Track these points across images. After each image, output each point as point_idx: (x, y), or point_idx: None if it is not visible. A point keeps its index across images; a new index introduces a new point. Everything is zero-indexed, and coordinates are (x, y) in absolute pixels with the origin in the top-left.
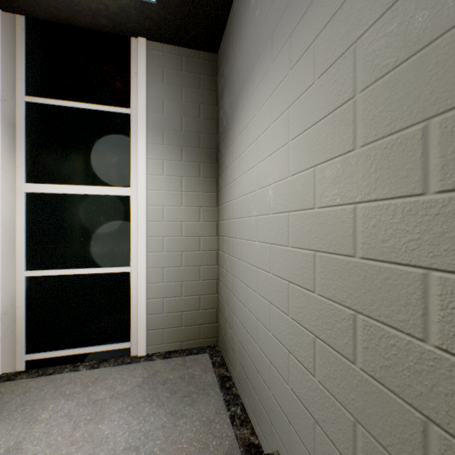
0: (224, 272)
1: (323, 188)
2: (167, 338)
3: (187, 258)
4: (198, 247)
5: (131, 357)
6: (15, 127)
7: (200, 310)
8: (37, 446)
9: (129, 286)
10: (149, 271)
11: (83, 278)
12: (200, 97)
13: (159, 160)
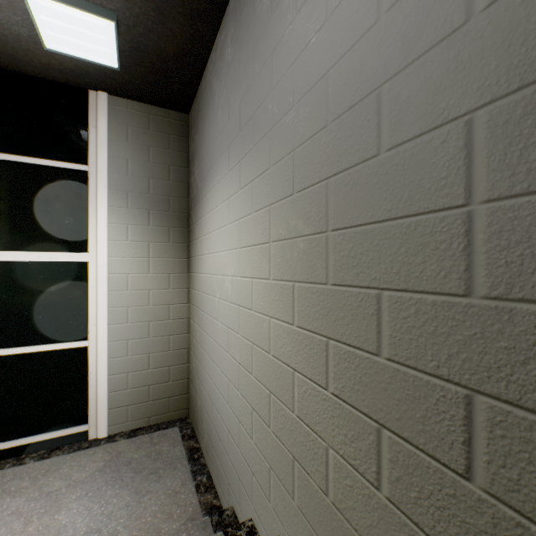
0: (195, 342)
1: (256, 297)
2: (132, 416)
3: (155, 328)
4: (168, 316)
5: (90, 440)
6: None
7: (170, 382)
8: None
9: (87, 362)
10: (111, 345)
11: (28, 357)
12: (169, 158)
13: (123, 224)
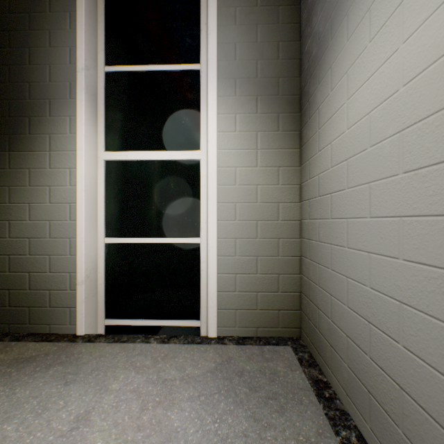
0: (313, 245)
1: None
2: (240, 321)
3: (263, 229)
4: (276, 216)
5: (201, 337)
6: (96, 97)
7: (279, 292)
8: (104, 422)
9: (199, 259)
10: (220, 242)
11: (154, 247)
12: (278, 33)
13: (231, 114)
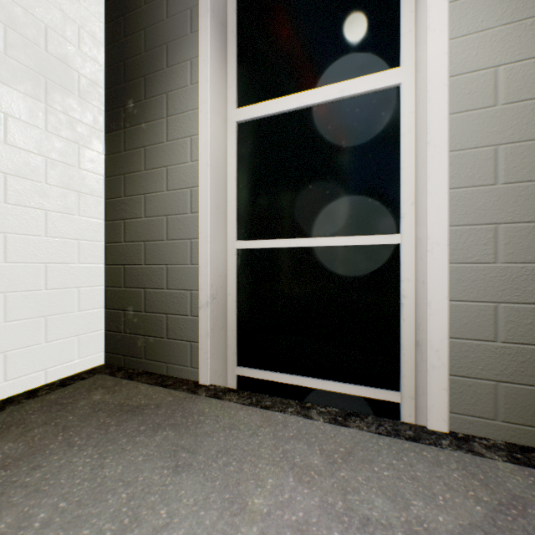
0: None
1: None
2: (507, 409)
3: None
4: None
5: (412, 426)
6: (225, 29)
7: None
8: None
9: (396, 276)
10: (455, 233)
11: (312, 255)
12: None
13: None
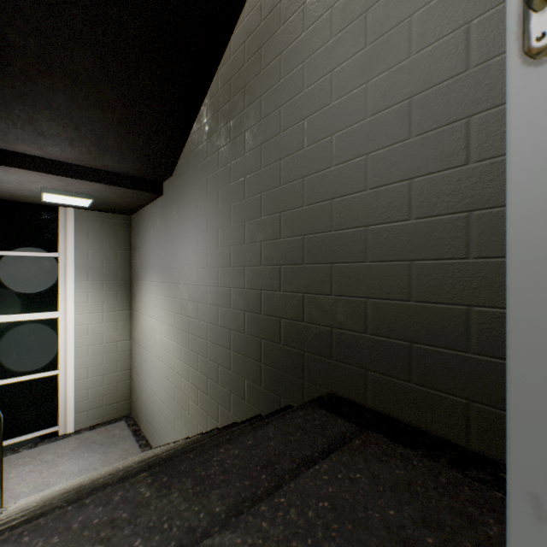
0: (136, 366)
1: (170, 347)
2: (92, 417)
3: (108, 358)
4: (116, 349)
5: (63, 435)
6: None
7: (118, 392)
8: (21, 485)
9: (58, 385)
10: (77, 371)
11: (16, 385)
12: (118, 245)
13: (85, 292)
